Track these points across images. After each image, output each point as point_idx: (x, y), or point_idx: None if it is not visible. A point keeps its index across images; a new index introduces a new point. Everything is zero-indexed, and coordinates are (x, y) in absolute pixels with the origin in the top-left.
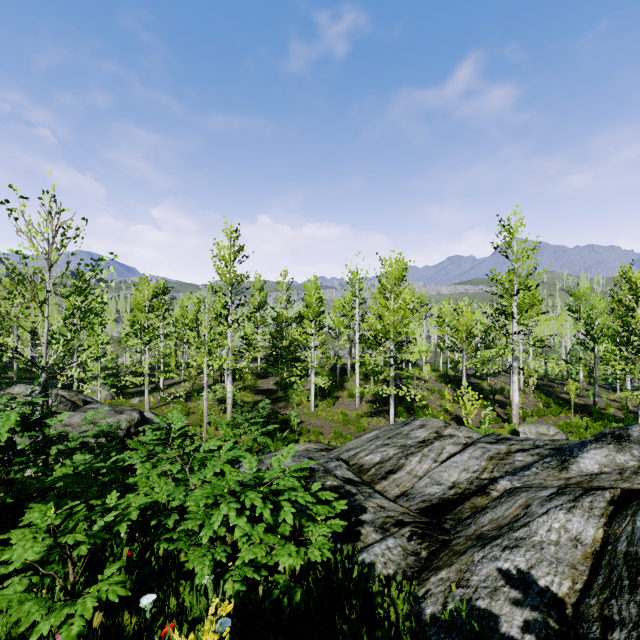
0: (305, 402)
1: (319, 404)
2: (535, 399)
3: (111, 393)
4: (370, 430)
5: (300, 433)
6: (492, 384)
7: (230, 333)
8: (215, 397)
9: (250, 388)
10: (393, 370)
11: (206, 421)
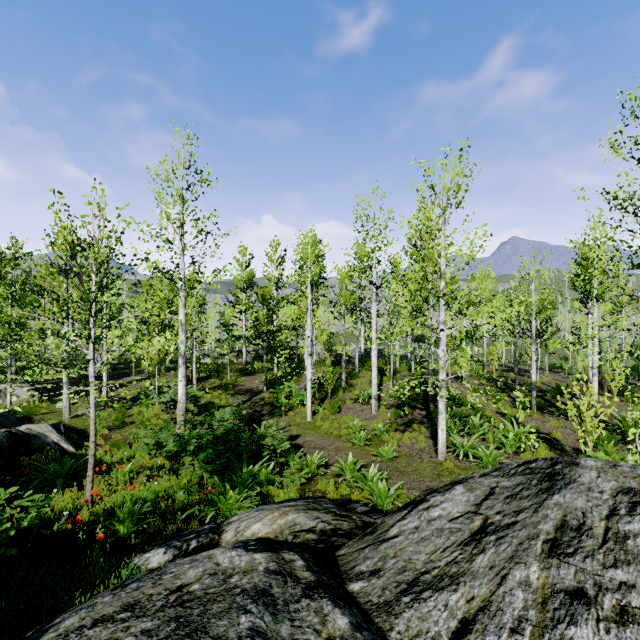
0: (298, 406)
1: (318, 410)
2: (622, 402)
3: (33, 394)
4: (404, 456)
5: (286, 462)
6: (544, 382)
7: (182, 302)
8: (159, 400)
9: (227, 387)
10: (444, 355)
11: (93, 450)
